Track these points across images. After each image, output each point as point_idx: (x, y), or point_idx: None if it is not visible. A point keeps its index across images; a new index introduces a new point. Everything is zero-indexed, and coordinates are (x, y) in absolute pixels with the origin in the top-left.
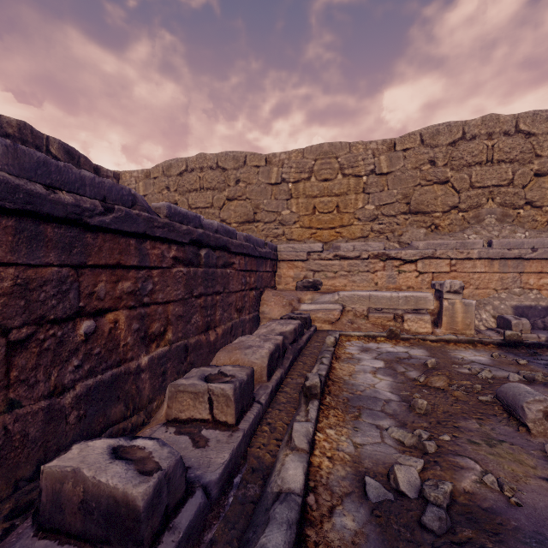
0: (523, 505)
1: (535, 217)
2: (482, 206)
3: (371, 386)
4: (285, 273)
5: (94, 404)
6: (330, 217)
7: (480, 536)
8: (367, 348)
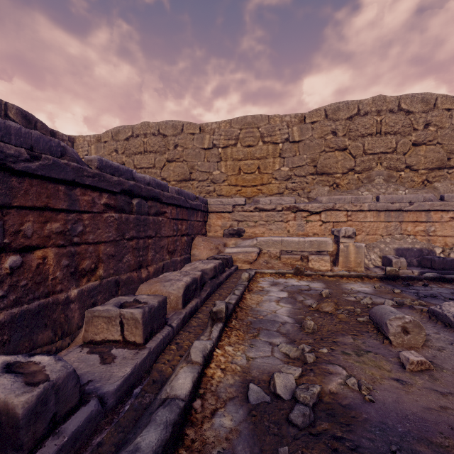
0: (375, 401)
1: (413, 178)
2: (373, 169)
3: (273, 312)
4: (214, 223)
5: (19, 330)
6: (252, 177)
7: (335, 427)
8: (277, 282)
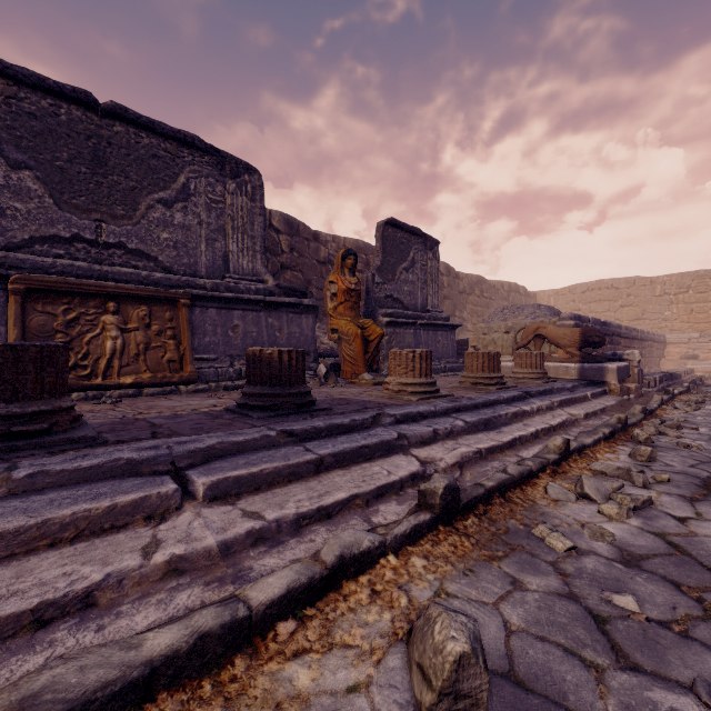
0: None
1: None
2: None
3: None
4: (671, 350)
5: None
6: (704, 316)
7: None
8: None
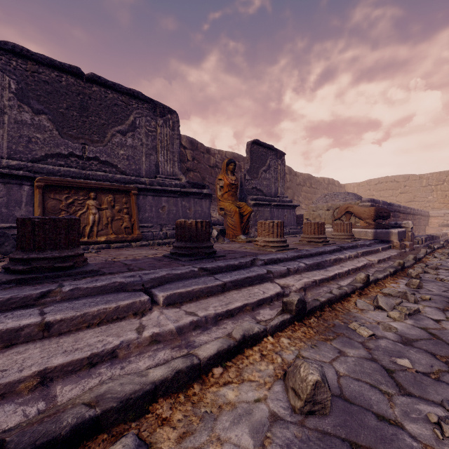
0: None
1: None
2: None
3: None
4: (433, 221)
5: None
6: None
7: None
8: None
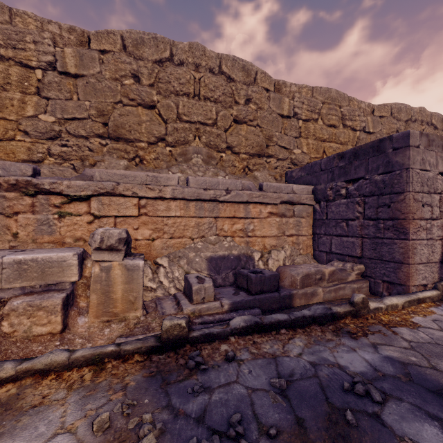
0: None
1: (234, 163)
2: (190, 143)
3: None
4: None
5: None
6: None
7: None
8: None
